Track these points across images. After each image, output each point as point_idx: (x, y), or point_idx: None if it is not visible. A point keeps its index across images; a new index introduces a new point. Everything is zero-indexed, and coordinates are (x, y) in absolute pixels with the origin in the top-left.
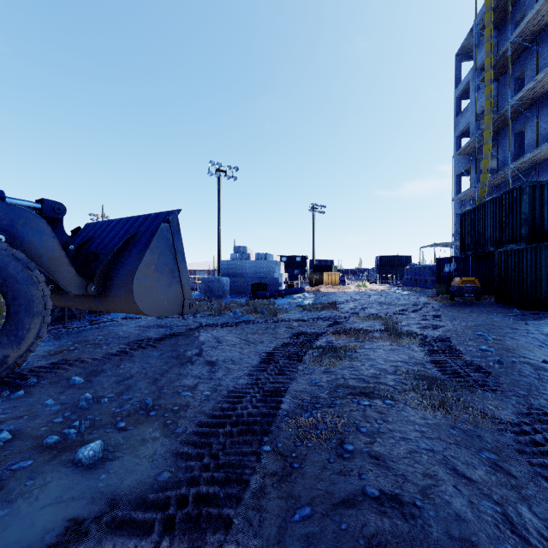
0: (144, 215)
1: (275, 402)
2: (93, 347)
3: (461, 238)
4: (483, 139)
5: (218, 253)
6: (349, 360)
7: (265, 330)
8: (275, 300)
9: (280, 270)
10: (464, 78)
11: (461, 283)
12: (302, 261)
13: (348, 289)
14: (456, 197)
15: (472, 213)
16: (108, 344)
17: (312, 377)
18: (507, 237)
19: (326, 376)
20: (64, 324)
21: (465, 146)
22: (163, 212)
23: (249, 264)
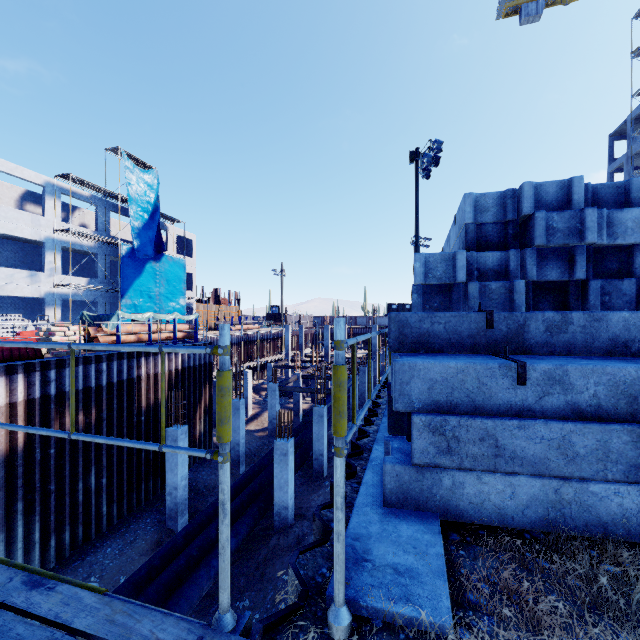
0: None
1: None
2: None
3: None
4: None
5: None
6: None
7: None
8: None
9: None
10: (618, 159)
11: None
12: None
13: None
14: None
15: None
16: None
17: None
18: None
19: None
20: None
21: None
22: None
23: None
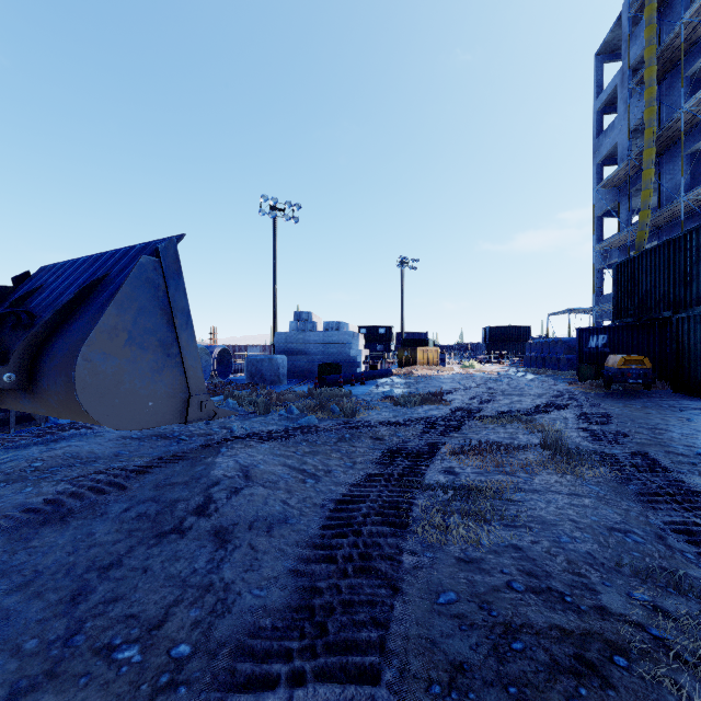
0: (125, 247)
1: (355, 700)
2: (8, 488)
3: (615, 299)
4: (638, 165)
5: (274, 322)
6: (504, 525)
7: (335, 445)
8: (351, 389)
9: (358, 344)
10: (609, 84)
11: (622, 364)
12: (387, 334)
13: (451, 371)
14: (600, 245)
15: (633, 263)
16: (39, 482)
17: (435, 578)
18: (694, 296)
19: (468, 576)
20: (9, 431)
21: (612, 175)
22: (155, 241)
23: (315, 336)
